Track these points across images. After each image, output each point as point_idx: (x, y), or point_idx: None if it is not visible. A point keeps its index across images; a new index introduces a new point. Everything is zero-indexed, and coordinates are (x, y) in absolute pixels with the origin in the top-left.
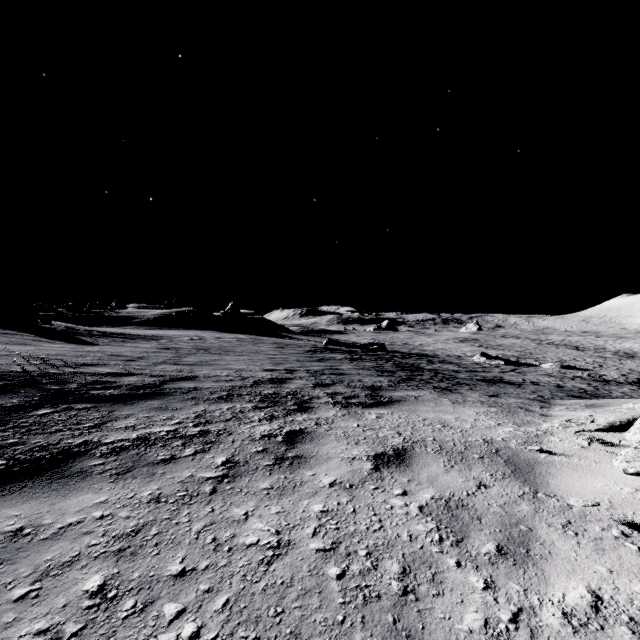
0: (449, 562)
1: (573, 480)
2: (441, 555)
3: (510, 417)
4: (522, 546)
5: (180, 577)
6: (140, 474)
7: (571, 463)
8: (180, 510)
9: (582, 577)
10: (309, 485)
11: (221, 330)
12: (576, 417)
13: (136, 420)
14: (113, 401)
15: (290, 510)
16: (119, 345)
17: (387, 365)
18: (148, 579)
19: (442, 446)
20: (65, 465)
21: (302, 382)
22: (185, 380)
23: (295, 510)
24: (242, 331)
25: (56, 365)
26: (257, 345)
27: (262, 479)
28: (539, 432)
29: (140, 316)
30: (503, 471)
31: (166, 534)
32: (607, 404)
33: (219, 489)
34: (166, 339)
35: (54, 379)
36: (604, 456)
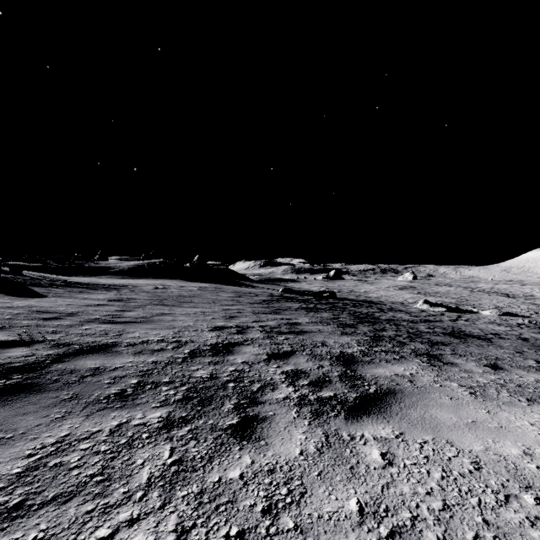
0: None
1: None
2: None
3: None
4: None
5: None
6: None
7: None
8: None
9: None
10: None
11: (187, 279)
12: None
13: None
14: None
15: None
16: (69, 296)
17: (344, 316)
18: None
19: None
20: None
21: (253, 350)
22: (95, 352)
23: None
24: (206, 280)
25: None
26: (216, 294)
27: None
28: None
29: (116, 267)
30: None
31: None
32: None
33: None
34: (129, 288)
35: None
36: None
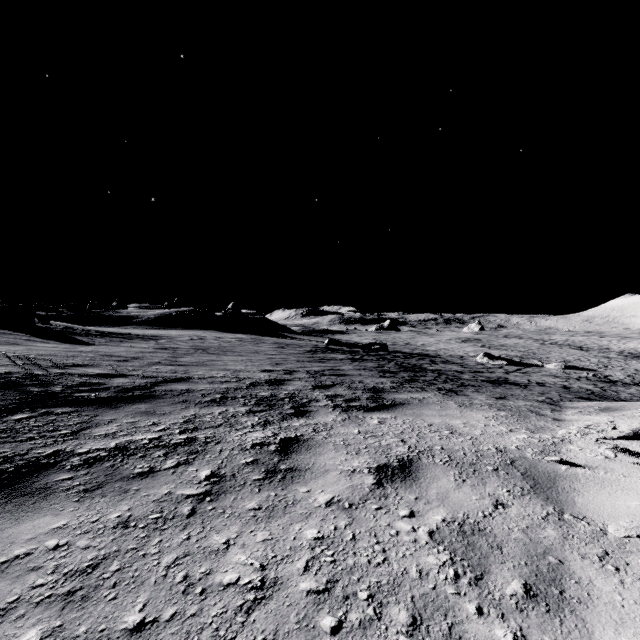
0: (468, 608)
1: (602, 498)
2: (458, 598)
3: (522, 422)
4: (554, 585)
5: (137, 632)
6: (111, 491)
7: (597, 477)
8: (150, 537)
9: (635, 632)
10: (302, 504)
11: (222, 330)
12: (595, 423)
13: (118, 426)
14: (97, 405)
15: (279, 537)
16: (115, 345)
17: (389, 365)
18: (96, 635)
19: (451, 456)
20: (28, 480)
21: (301, 384)
22: (178, 381)
23: (285, 537)
24: (243, 331)
25: (43, 366)
26: (257, 345)
27: (249, 497)
28: (556, 439)
29: (140, 316)
30: (521, 486)
31: (129, 570)
32: (623, 407)
33: (199, 510)
34: (165, 339)
35: (38, 381)
36: (633, 469)
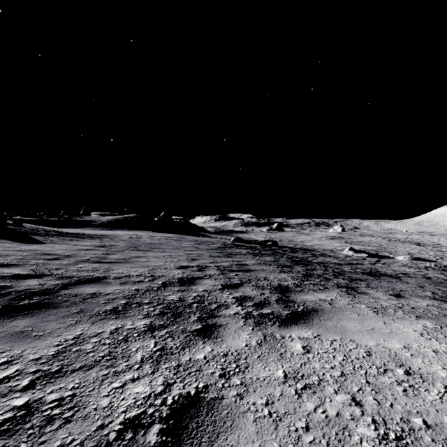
0: None
1: None
2: None
3: None
4: None
5: None
6: None
7: None
8: None
9: None
10: None
11: (156, 230)
12: None
13: None
14: None
15: None
16: (63, 243)
17: (283, 259)
18: None
19: None
20: None
21: (211, 282)
22: (90, 282)
23: None
24: (171, 231)
25: None
26: (180, 242)
27: None
28: None
29: (97, 220)
30: None
31: None
32: None
33: None
34: (109, 237)
35: None
36: None
